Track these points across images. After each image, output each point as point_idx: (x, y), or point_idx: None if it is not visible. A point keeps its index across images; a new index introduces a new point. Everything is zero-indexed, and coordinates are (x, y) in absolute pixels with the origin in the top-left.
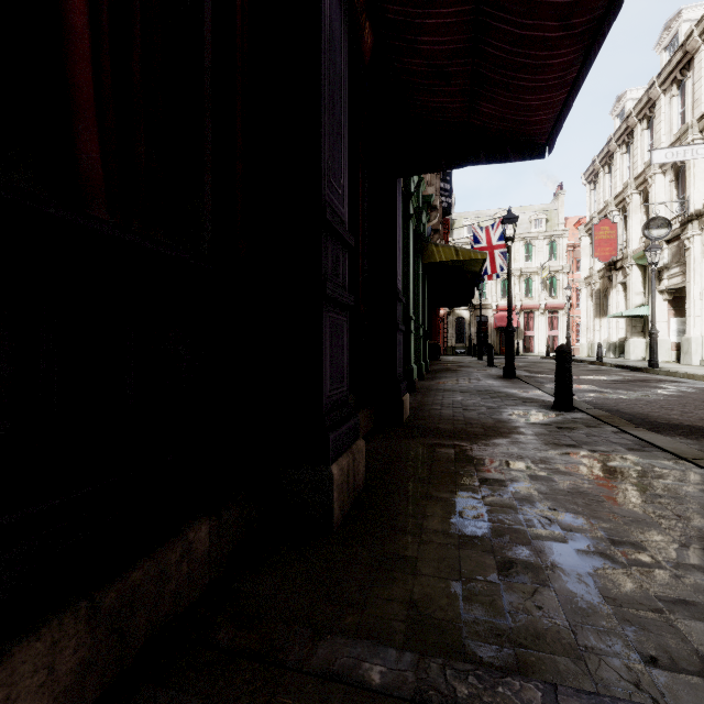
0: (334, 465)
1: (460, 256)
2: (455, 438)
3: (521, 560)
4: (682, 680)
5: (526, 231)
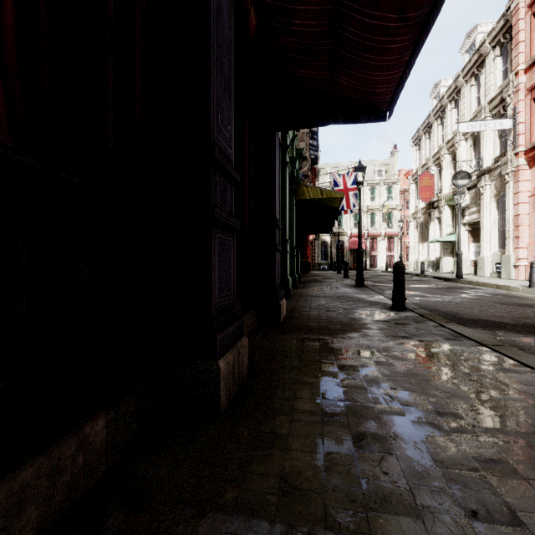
0: (221, 360)
1: (324, 195)
2: (320, 333)
3: (371, 432)
4: (497, 530)
5: (371, 179)
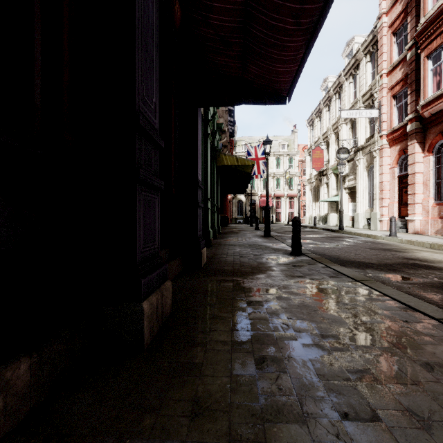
0: (145, 302)
1: (239, 162)
2: (234, 275)
3: (270, 355)
4: (362, 426)
5: (277, 151)
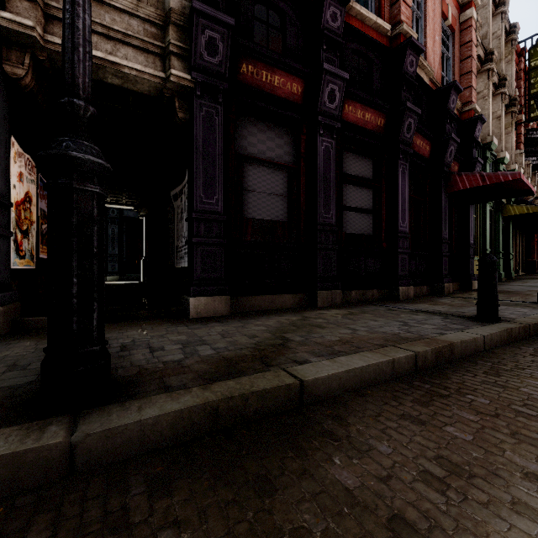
0: (445, 284)
1: (529, 211)
2: None
3: None
4: None
5: None
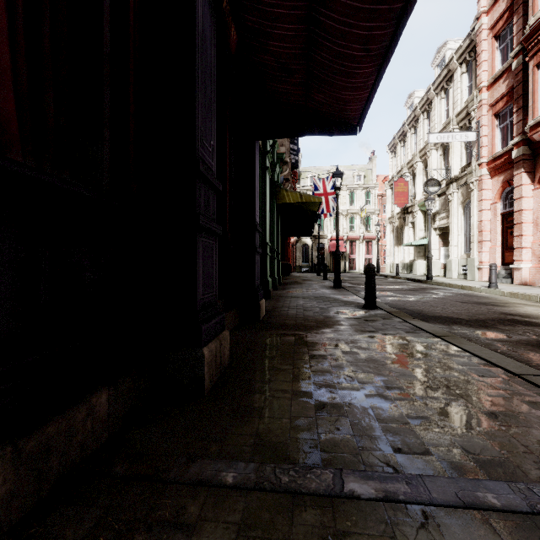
0: (205, 348)
1: (303, 199)
2: (296, 329)
3: (331, 403)
4: (413, 458)
5: (351, 183)
